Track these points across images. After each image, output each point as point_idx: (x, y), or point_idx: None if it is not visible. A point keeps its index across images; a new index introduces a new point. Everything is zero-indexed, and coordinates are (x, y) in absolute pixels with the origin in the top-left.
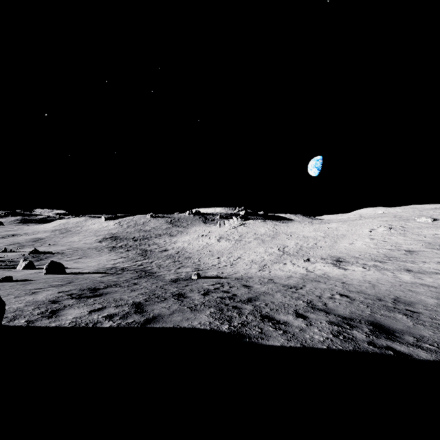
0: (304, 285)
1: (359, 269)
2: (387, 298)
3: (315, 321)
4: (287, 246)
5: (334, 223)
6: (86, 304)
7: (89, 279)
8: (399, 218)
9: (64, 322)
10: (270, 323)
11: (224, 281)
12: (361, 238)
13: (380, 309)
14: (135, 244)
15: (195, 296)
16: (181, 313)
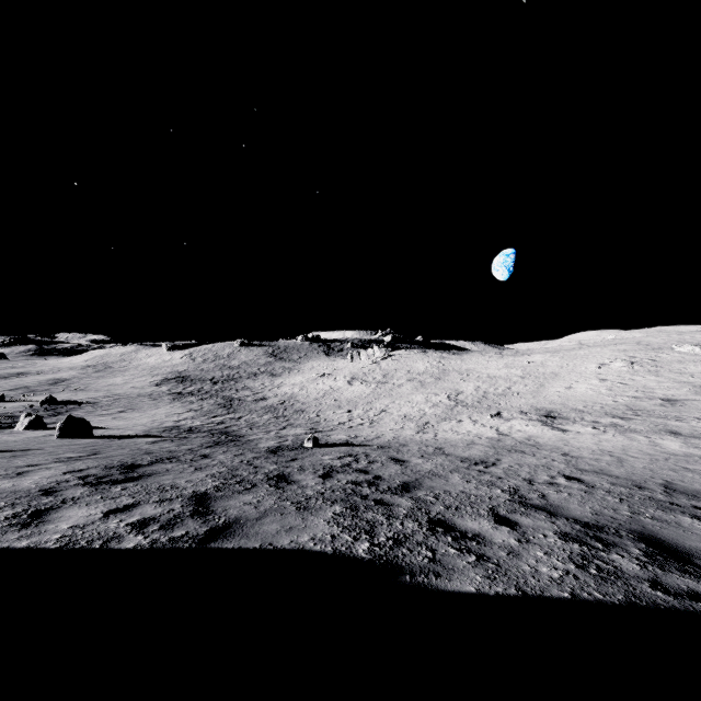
0: (498, 459)
1: (588, 430)
2: (651, 484)
3: (533, 532)
4: (461, 392)
5: (538, 355)
6: (105, 496)
7: (128, 447)
8: (646, 347)
9: (49, 536)
10: (449, 537)
11: (359, 451)
12: (585, 378)
13: (646, 505)
14: (214, 389)
15: (308, 480)
16: (278, 515)
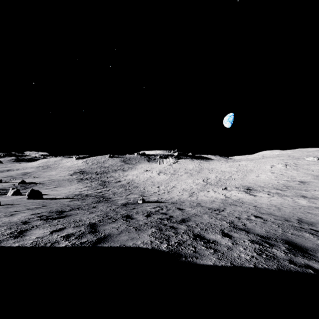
0: (225, 208)
1: (265, 195)
2: (292, 219)
3: (239, 240)
4: (209, 178)
5: (244, 161)
6: (50, 224)
7: (59, 203)
8: (292, 158)
9: (27, 241)
10: (202, 242)
11: (163, 205)
12: (265, 172)
13: (289, 228)
14: (97, 177)
15: (140, 217)
16: (127, 232)
